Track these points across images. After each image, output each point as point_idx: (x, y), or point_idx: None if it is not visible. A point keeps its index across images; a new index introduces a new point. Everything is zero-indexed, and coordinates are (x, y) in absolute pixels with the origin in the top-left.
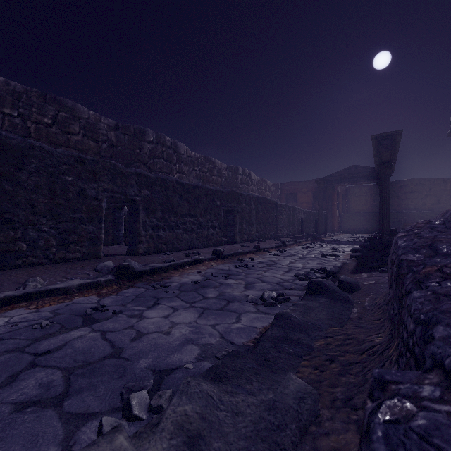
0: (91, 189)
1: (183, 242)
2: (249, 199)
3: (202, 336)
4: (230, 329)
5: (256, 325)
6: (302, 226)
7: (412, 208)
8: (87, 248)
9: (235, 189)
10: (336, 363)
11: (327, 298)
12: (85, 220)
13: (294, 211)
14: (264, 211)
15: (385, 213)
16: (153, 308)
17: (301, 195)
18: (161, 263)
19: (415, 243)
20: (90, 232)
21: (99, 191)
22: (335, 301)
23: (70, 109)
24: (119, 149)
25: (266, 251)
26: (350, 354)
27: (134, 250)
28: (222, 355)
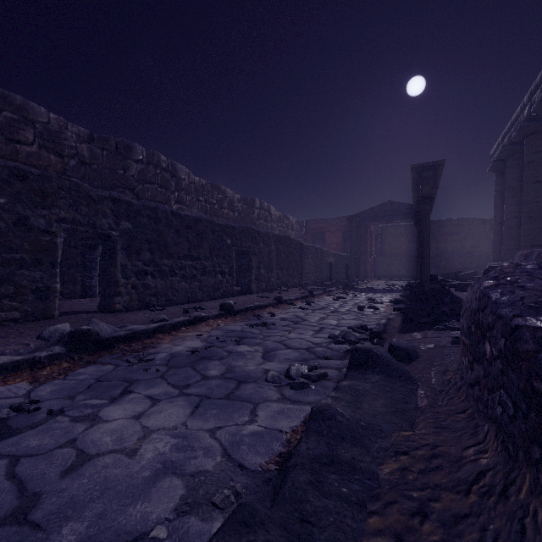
0: (39, 217)
1: (181, 292)
2: (268, 237)
3: (192, 455)
4: (240, 436)
5: (281, 425)
6: (331, 272)
7: (450, 252)
8: (32, 304)
9: (250, 226)
10: (428, 519)
11: (380, 374)
12: (28, 262)
13: (322, 253)
14: (287, 253)
15: (425, 257)
16: (119, 400)
17: (329, 235)
18: (145, 325)
19: (523, 297)
20: (37, 281)
21: (52, 221)
22: (393, 380)
23: (19, 108)
24: (94, 168)
25: (289, 304)
26: (445, 493)
27: (108, 305)
28: (223, 499)
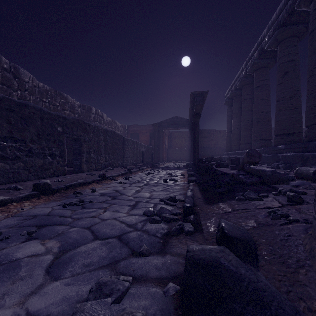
0: None
1: None
2: (97, 130)
3: None
4: None
5: None
6: (143, 157)
7: (205, 147)
8: None
9: None
10: None
11: None
12: None
13: (137, 145)
14: (113, 143)
15: (197, 148)
16: None
17: (142, 135)
18: None
19: None
20: None
21: None
22: None
23: None
24: None
25: (112, 179)
26: None
27: None
28: None
